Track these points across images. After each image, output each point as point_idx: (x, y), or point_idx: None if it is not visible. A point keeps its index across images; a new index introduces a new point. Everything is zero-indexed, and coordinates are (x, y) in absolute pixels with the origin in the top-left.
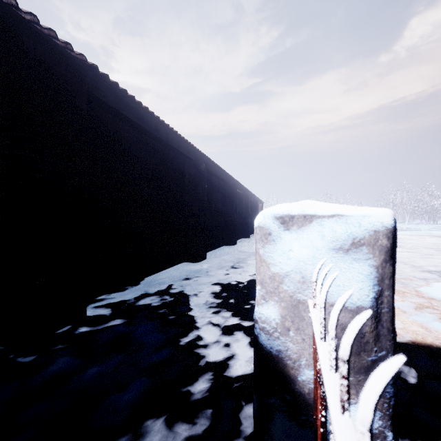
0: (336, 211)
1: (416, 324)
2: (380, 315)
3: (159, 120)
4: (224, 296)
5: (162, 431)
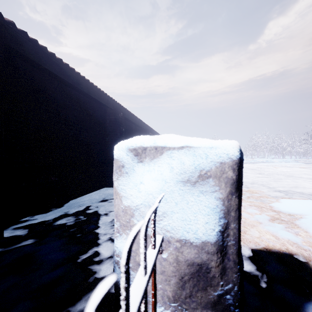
0: (186, 142)
1: (269, 233)
2: (226, 248)
3: (81, 76)
4: None
5: None
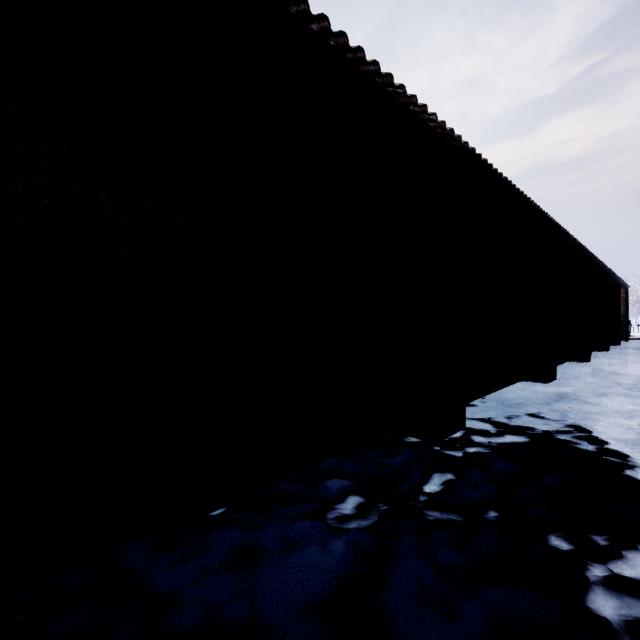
0: None
1: None
2: None
3: (510, 188)
4: None
5: None
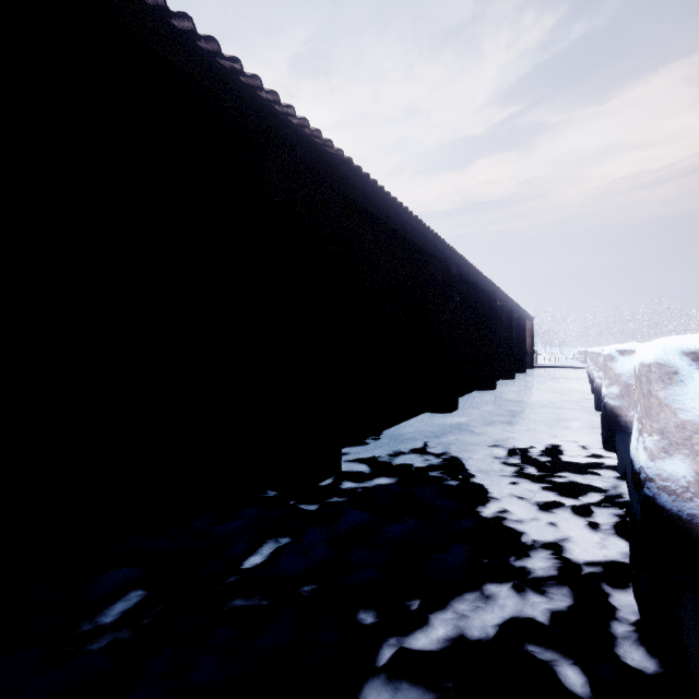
0: None
1: None
2: None
3: (404, 211)
4: (515, 463)
5: (512, 598)
